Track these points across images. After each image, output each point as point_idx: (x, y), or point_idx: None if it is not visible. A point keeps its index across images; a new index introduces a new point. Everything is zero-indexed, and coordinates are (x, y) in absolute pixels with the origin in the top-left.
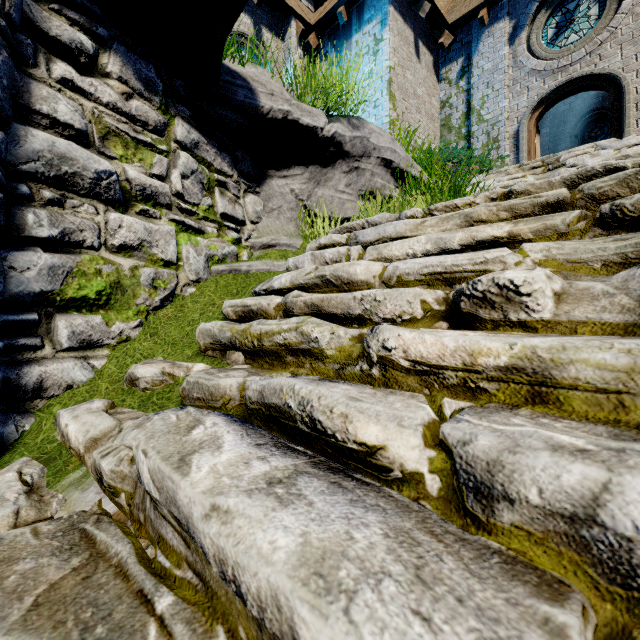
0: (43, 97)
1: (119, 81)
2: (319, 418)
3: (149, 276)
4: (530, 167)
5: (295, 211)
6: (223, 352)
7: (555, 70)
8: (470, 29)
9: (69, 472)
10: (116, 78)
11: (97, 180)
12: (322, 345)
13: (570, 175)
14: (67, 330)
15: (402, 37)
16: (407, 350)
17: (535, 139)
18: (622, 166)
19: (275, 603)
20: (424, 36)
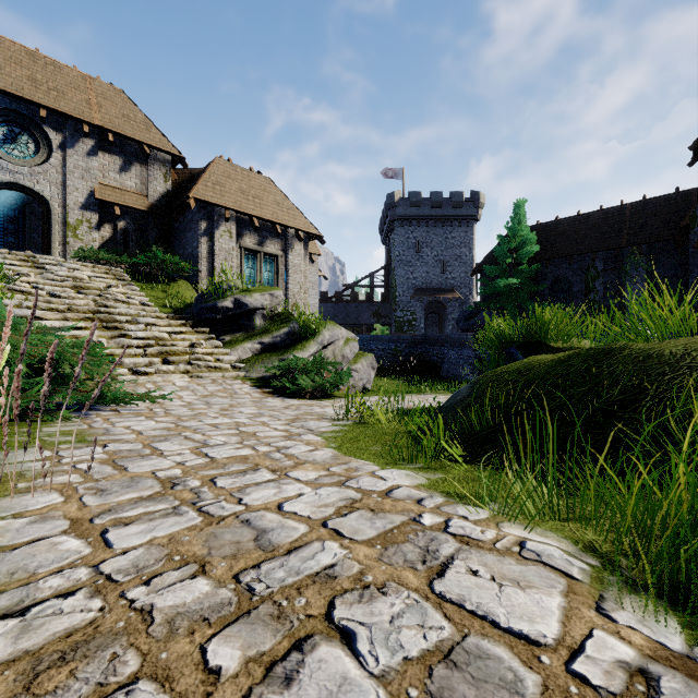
0: None
1: None
2: None
3: None
4: (21, 258)
5: None
6: None
7: (5, 168)
8: None
9: None
10: None
11: None
12: None
13: (90, 308)
14: None
15: None
16: None
17: None
18: (102, 310)
19: None
20: None
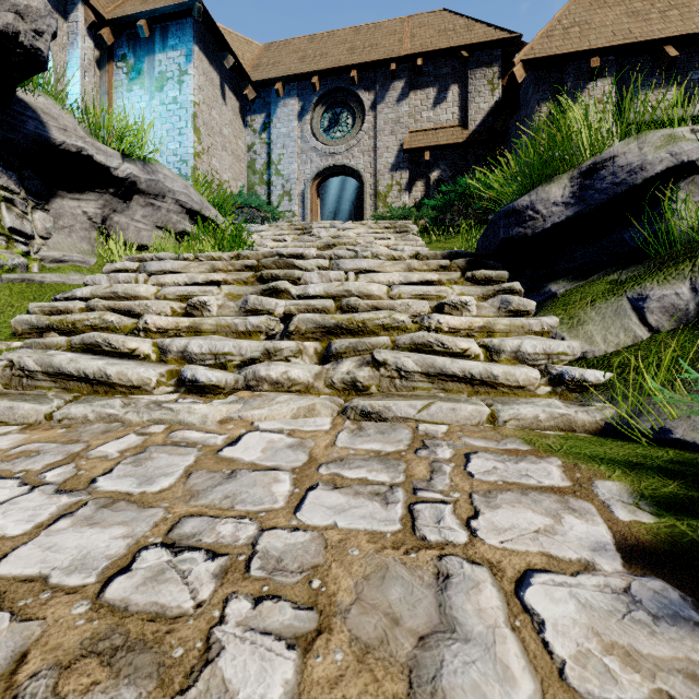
0: None
1: None
2: (113, 343)
3: None
4: (295, 228)
5: (89, 231)
6: (40, 334)
7: (328, 154)
8: (271, 92)
9: None
10: None
11: None
12: (115, 324)
13: (265, 252)
14: None
15: (208, 77)
16: (155, 324)
17: (317, 201)
18: (283, 253)
19: (99, 370)
20: (231, 82)
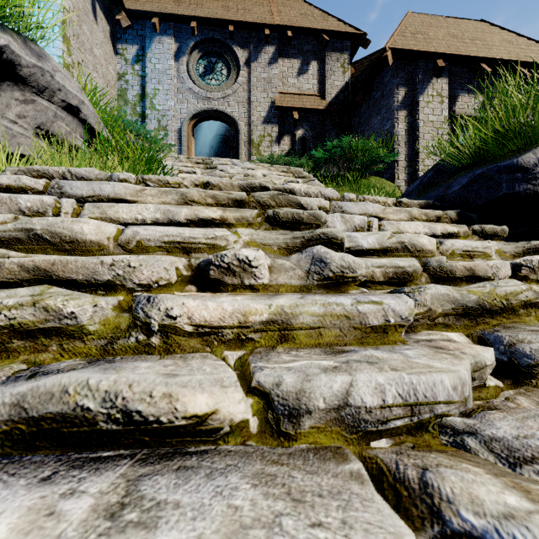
0: None
1: None
2: (138, 408)
3: None
4: (196, 161)
5: None
6: None
7: (204, 97)
8: (144, 26)
9: None
10: None
11: None
12: (83, 321)
13: (243, 183)
14: None
15: None
16: (192, 316)
17: (192, 140)
18: (268, 187)
19: None
20: (101, 1)
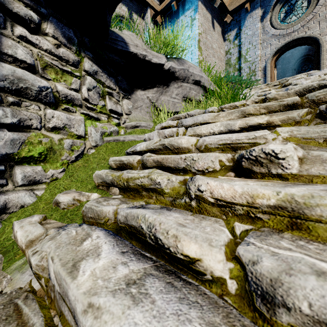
0: (9, 45)
1: (53, 38)
2: (160, 237)
3: (69, 144)
4: (272, 85)
5: (149, 108)
6: (108, 187)
7: (284, 35)
8: (240, 14)
9: (16, 260)
10: (51, 36)
11: (40, 91)
12: (162, 186)
13: (299, 89)
14: (21, 175)
15: (205, 18)
16: (212, 192)
17: (274, 71)
18: None
19: None
20: (216, 17)
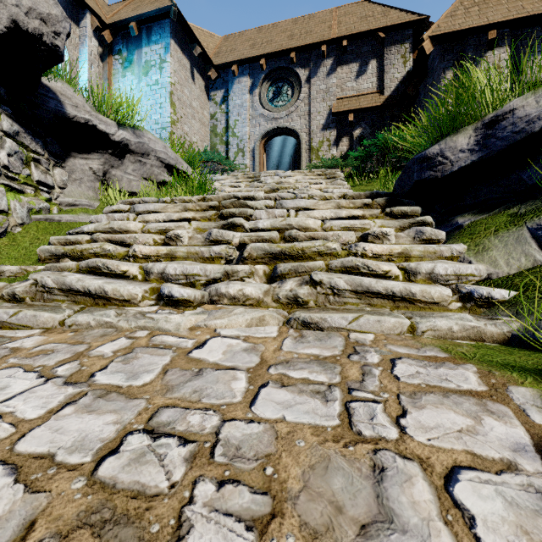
0: None
1: None
2: (110, 267)
3: None
4: (247, 177)
5: (94, 182)
6: (57, 259)
7: (272, 119)
8: (228, 73)
9: None
10: None
11: None
12: (111, 252)
13: (224, 196)
14: None
15: (181, 64)
16: (141, 251)
17: (264, 155)
18: (238, 196)
19: (99, 288)
20: (198, 66)
